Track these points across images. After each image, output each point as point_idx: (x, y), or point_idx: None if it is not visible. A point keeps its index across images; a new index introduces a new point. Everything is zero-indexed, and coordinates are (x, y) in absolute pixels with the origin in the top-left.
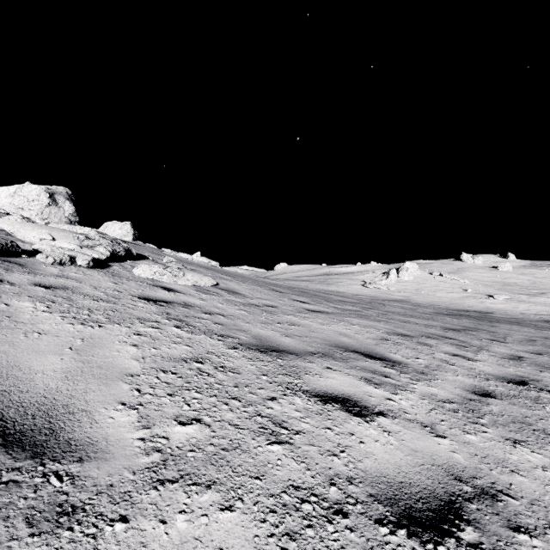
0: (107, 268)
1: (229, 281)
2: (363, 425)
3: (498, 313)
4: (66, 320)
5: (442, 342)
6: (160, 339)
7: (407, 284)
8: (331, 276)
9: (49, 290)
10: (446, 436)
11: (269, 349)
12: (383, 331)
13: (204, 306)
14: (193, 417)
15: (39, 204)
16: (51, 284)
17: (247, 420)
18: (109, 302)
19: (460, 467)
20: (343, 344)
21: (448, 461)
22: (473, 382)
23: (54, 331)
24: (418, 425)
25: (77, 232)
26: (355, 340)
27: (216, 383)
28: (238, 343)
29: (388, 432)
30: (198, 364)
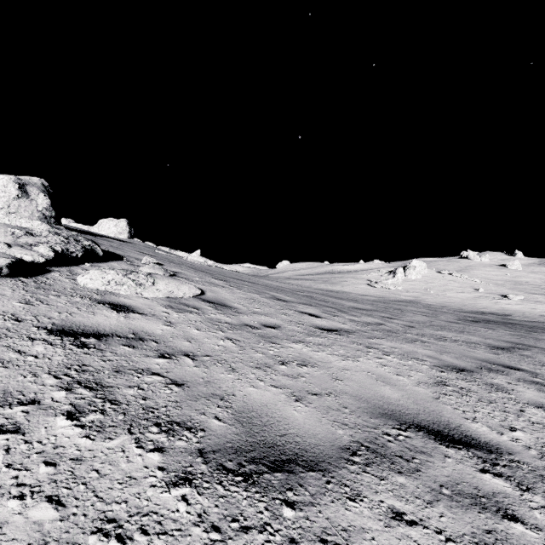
0: (40, 276)
1: (220, 287)
2: None
3: (516, 315)
4: None
5: (512, 379)
6: None
7: (415, 284)
8: (334, 274)
9: None
10: None
11: (265, 459)
12: (430, 363)
13: (166, 337)
14: None
15: (6, 197)
16: None
17: None
18: None
19: None
20: (389, 405)
21: None
22: None
23: None
24: None
25: (22, 226)
26: (403, 392)
27: None
28: (199, 450)
29: None
30: None
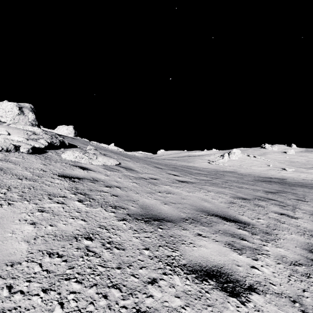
0: (44, 154)
1: (128, 161)
2: (241, 310)
3: (289, 179)
4: None
5: (269, 203)
6: (60, 214)
7: (234, 162)
8: (190, 157)
9: None
10: None
11: (152, 218)
12: (229, 196)
13: (107, 180)
14: None
15: (12, 114)
16: None
17: None
18: (31, 180)
19: None
20: (205, 208)
21: None
22: (305, 240)
23: None
24: (288, 301)
25: (29, 130)
26: (213, 205)
27: (99, 265)
28: (127, 214)
29: None
30: (88, 241)
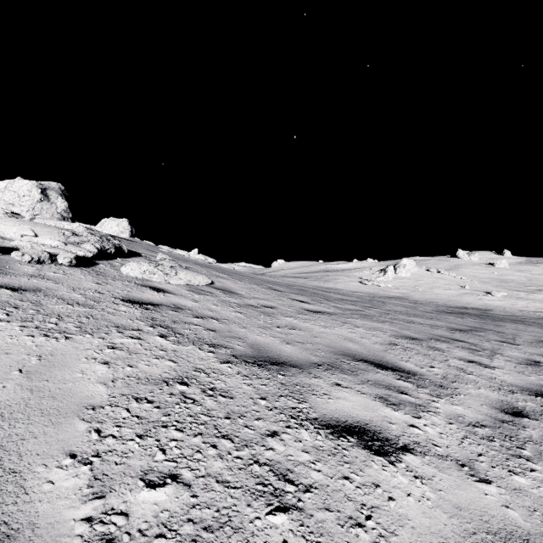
0: (93, 266)
1: (225, 279)
2: (388, 470)
3: (497, 310)
4: (26, 330)
5: (452, 346)
6: (138, 352)
7: (405, 281)
8: (328, 273)
9: (16, 293)
10: (491, 481)
11: (268, 361)
12: (390, 334)
13: (196, 308)
14: (168, 472)
15: (31, 200)
16: (21, 285)
17: (240, 472)
18: (86, 306)
19: (522, 533)
20: (349, 351)
21: (504, 523)
22: (499, 397)
23: (5, 346)
24: (454, 464)
25: (64, 228)
26: (362, 346)
27: (202, 414)
28: (232, 355)
29: (420, 479)
30: (182, 387)
